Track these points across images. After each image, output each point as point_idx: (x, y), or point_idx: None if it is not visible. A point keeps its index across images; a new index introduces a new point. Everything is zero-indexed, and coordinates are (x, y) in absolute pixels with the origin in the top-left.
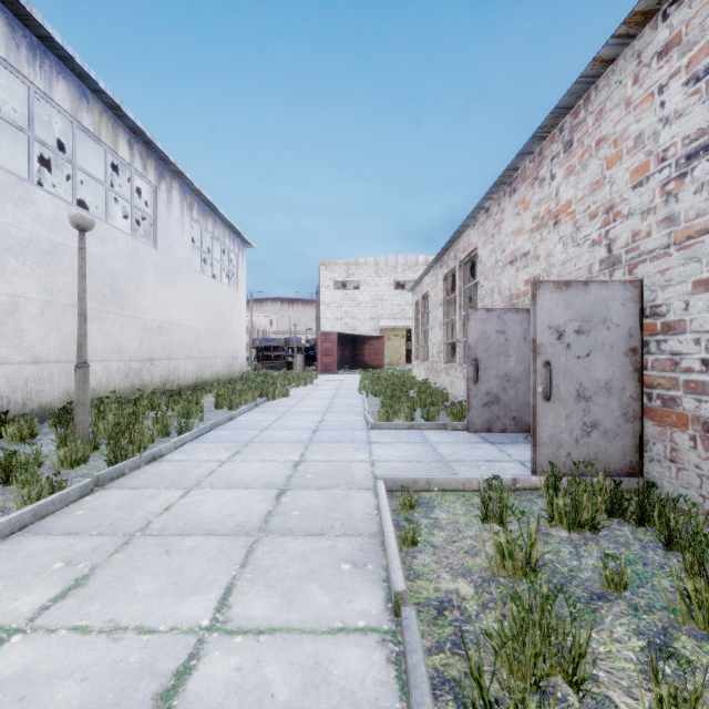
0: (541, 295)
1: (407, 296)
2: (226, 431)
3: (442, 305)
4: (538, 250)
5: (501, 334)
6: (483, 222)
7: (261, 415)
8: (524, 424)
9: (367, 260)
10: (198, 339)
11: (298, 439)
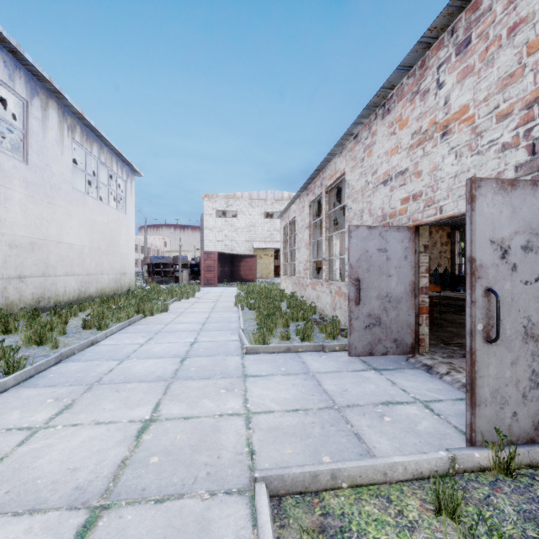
0: (481, 196)
1: (274, 223)
2: (76, 364)
3: (308, 228)
4: (420, 166)
5: (382, 252)
6: (351, 148)
7: (130, 337)
8: (405, 346)
9: (243, 194)
10: (81, 256)
11: (160, 373)
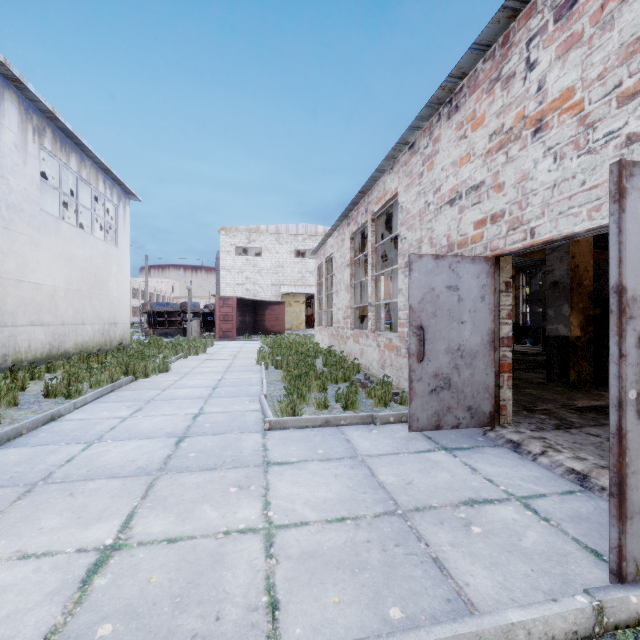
0: (634, 191)
1: (307, 264)
2: (19, 450)
3: (350, 266)
4: (502, 177)
5: (453, 290)
6: (406, 161)
7: (110, 408)
8: (482, 416)
9: (268, 228)
10: (54, 301)
11: (143, 463)
